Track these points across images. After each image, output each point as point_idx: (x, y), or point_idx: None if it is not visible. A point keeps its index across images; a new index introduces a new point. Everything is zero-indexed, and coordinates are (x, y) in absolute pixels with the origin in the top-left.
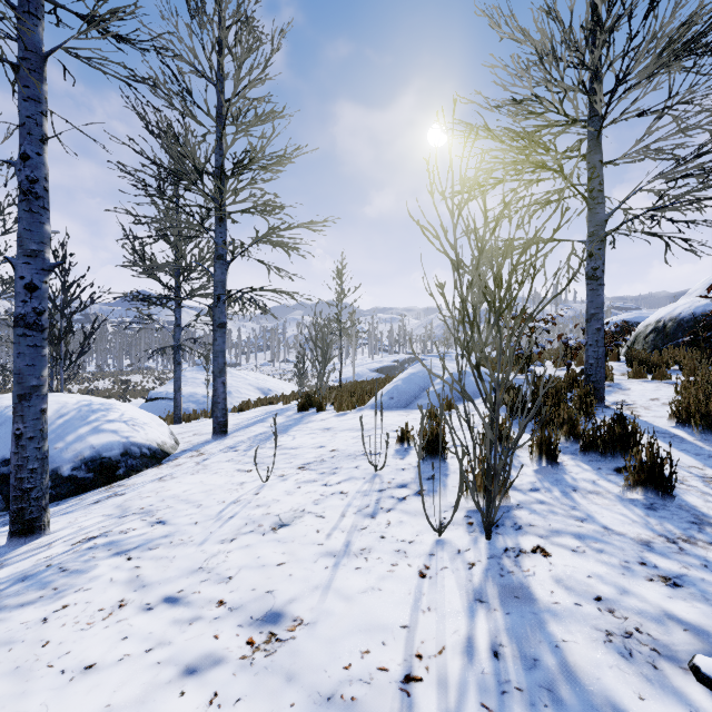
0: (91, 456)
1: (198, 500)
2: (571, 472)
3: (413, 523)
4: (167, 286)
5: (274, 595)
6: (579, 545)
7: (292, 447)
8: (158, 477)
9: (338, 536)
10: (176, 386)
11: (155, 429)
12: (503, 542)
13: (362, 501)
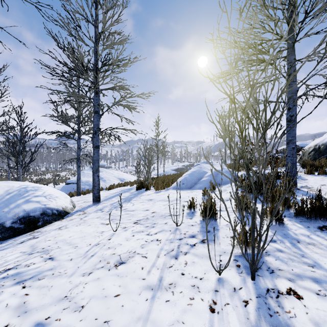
0: (23, 215)
1: (76, 243)
2: (291, 229)
3: (201, 263)
4: (73, 129)
5: (109, 326)
6: (319, 289)
7: (131, 210)
8: (59, 227)
9: (155, 273)
10: (78, 177)
11: (62, 200)
12: (264, 283)
13: (169, 246)
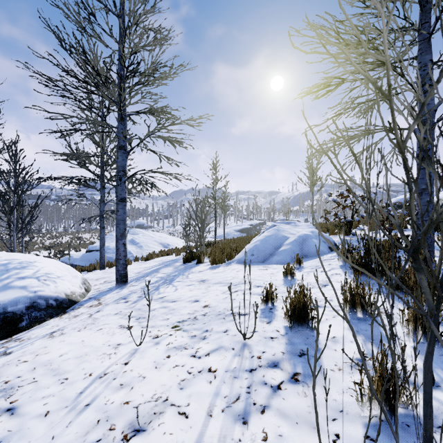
0: None
1: (67, 370)
2: None
3: (296, 441)
4: (94, 174)
5: None
6: None
7: (172, 300)
8: (51, 332)
9: None
10: (101, 243)
11: (67, 281)
12: None
13: (231, 387)
